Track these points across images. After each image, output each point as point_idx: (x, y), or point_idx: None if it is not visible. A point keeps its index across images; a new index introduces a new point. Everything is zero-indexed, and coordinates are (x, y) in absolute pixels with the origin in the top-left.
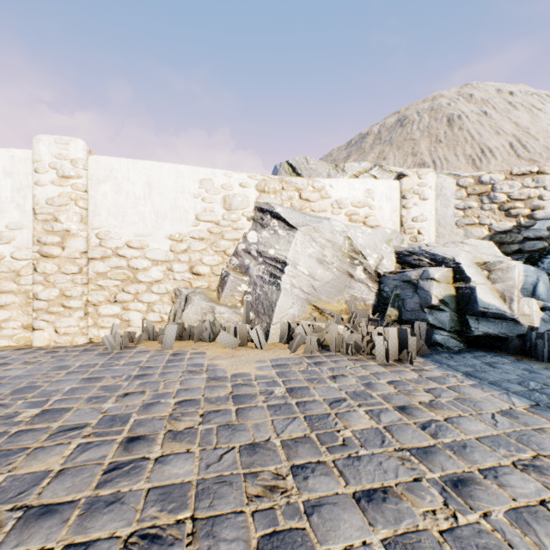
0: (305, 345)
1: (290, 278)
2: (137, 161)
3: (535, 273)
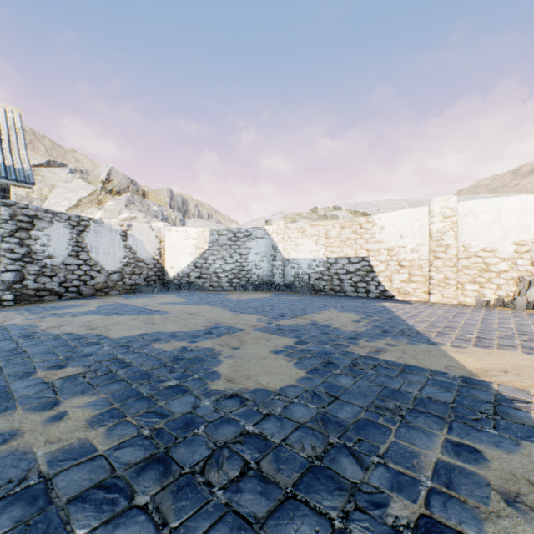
0: None
1: None
2: (489, 200)
3: None
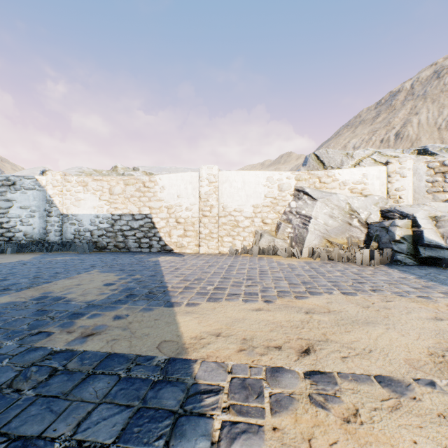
0: (320, 257)
1: (313, 225)
2: (238, 172)
3: None
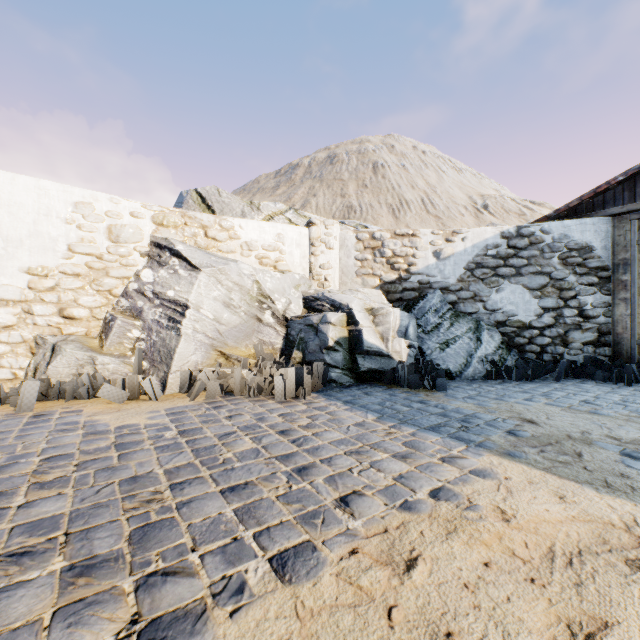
0: (207, 392)
1: (193, 323)
2: None
3: (408, 318)
